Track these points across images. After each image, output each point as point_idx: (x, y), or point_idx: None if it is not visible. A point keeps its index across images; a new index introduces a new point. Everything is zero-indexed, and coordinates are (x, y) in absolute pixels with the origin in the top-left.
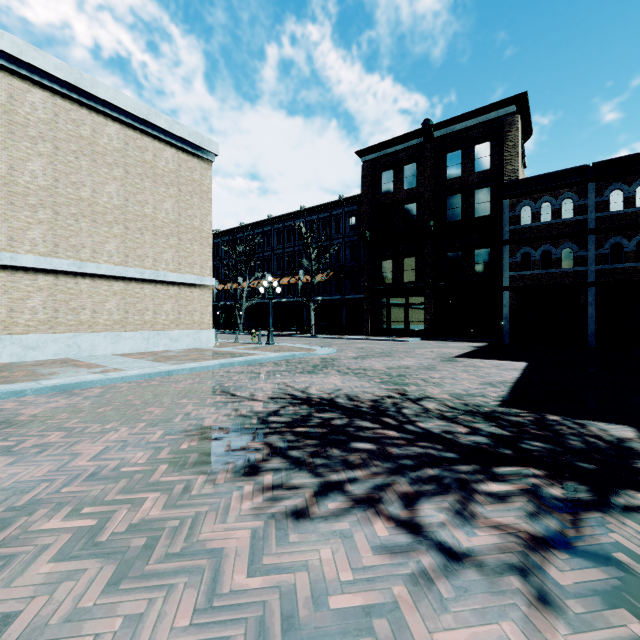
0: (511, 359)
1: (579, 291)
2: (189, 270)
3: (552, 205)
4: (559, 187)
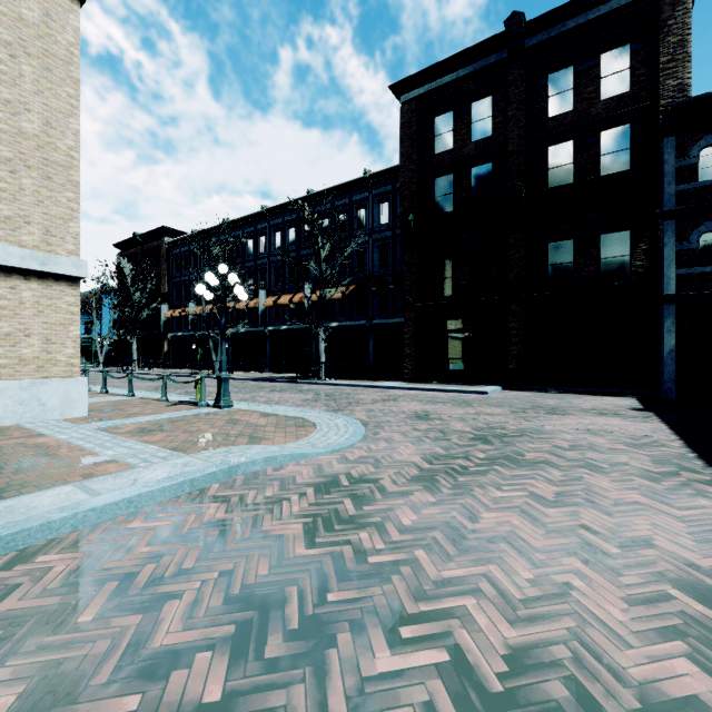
0: None
1: None
2: (4, 234)
3: None
4: None
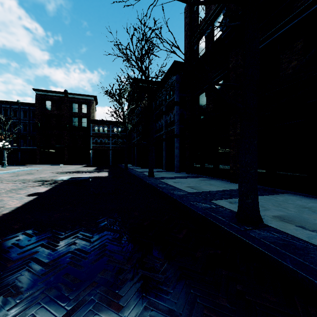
0: (94, 167)
1: (108, 151)
2: None
3: (102, 128)
4: (104, 124)
